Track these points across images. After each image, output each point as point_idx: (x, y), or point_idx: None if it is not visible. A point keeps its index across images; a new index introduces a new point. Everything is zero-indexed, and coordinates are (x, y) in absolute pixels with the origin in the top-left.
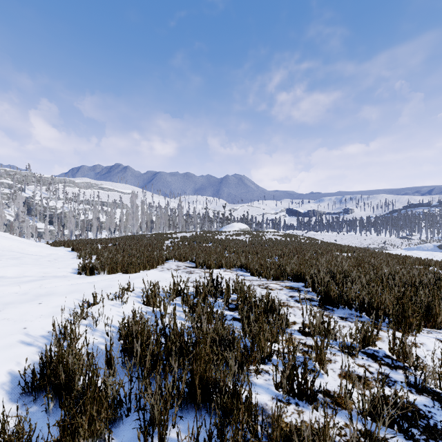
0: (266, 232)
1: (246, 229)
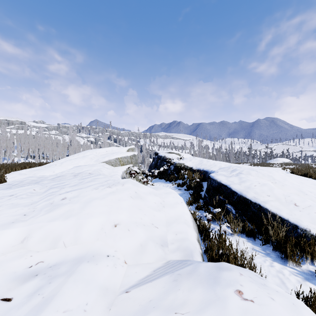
0: (311, 164)
1: (289, 162)
